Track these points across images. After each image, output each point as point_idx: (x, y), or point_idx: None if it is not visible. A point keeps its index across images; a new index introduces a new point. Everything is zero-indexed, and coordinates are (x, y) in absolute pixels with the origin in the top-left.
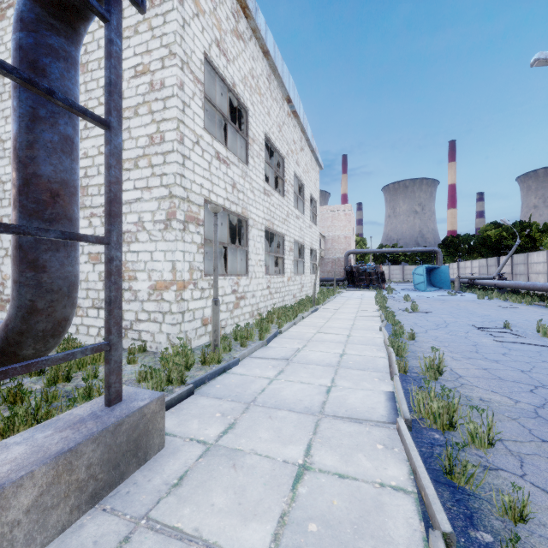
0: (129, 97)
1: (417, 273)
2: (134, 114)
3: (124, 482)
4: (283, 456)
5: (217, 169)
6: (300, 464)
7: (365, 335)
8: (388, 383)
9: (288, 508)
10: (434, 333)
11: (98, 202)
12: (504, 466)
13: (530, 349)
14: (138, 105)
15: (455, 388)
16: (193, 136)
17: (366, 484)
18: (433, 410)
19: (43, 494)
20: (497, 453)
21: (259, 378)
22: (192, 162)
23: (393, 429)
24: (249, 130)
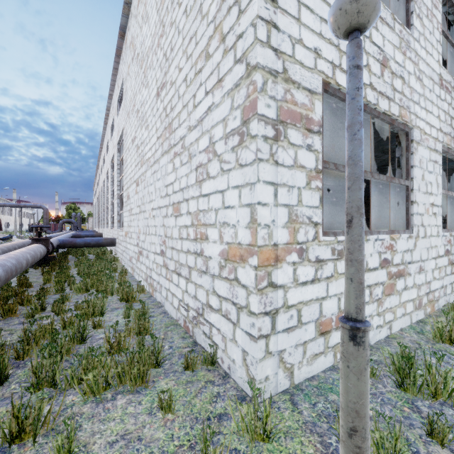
0: None
1: None
2: None
3: None
4: None
5: None
6: None
7: None
8: None
9: None
10: None
11: (178, 136)
12: None
13: None
14: None
15: None
16: None
17: None
18: None
19: None
20: None
21: None
22: (294, 0)
23: None
24: None
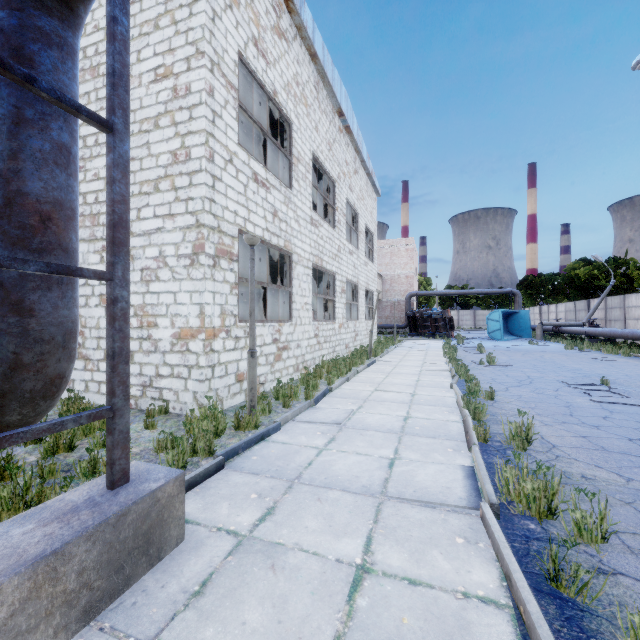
0: (148, 105)
1: (492, 319)
2: (153, 126)
3: (130, 589)
4: (336, 553)
5: (255, 194)
6: (359, 564)
7: (433, 393)
8: (465, 454)
9: (343, 628)
10: (517, 391)
11: None
12: (624, 569)
13: (636, 412)
14: (159, 116)
15: (555, 464)
16: (225, 153)
17: (444, 593)
18: (526, 492)
19: (14, 614)
20: (613, 550)
21: (306, 447)
22: (224, 184)
23: (475, 516)
24: (293, 148)
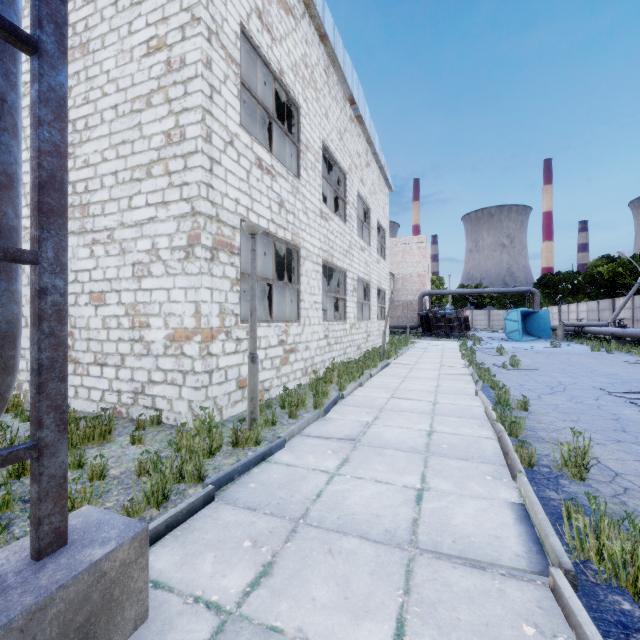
0: (140, 82)
1: (510, 319)
2: (146, 105)
3: None
4: None
5: (259, 181)
6: None
7: (456, 402)
8: (508, 484)
9: None
10: (551, 400)
11: (102, 224)
12: None
13: None
14: (151, 93)
15: None
16: (224, 134)
17: None
18: (609, 551)
19: None
20: None
21: (314, 471)
22: (223, 168)
23: (542, 585)
24: (301, 134)
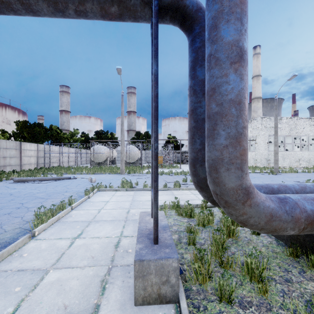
0: None
1: None
2: None
3: None
4: None
5: None
6: None
7: None
8: None
9: (29, 293)
10: None
11: None
12: None
13: None
14: None
15: None
16: None
17: None
18: None
19: None
20: None
21: None
22: None
23: None
24: None
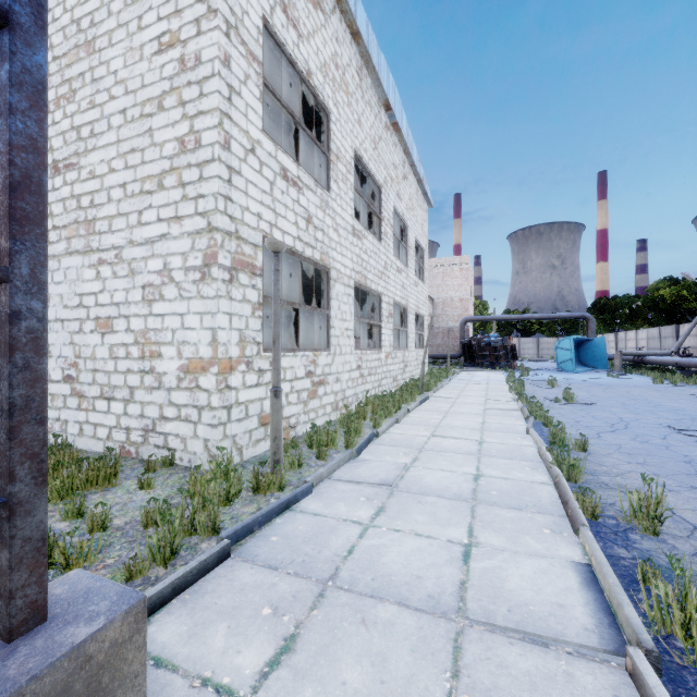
0: (151, 83)
1: (562, 347)
2: (157, 108)
3: None
4: None
5: (284, 194)
6: None
7: (505, 440)
8: (570, 539)
9: None
10: (613, 439)
11: (109, 242)
12: None
13: None
14: (163, 95)
15: None
16: (245, 140)
17: None
18: None
19: None
20: None
21: (345, 522)
22: (243, 179)
23: (618, 668)
24: (331, 142)
